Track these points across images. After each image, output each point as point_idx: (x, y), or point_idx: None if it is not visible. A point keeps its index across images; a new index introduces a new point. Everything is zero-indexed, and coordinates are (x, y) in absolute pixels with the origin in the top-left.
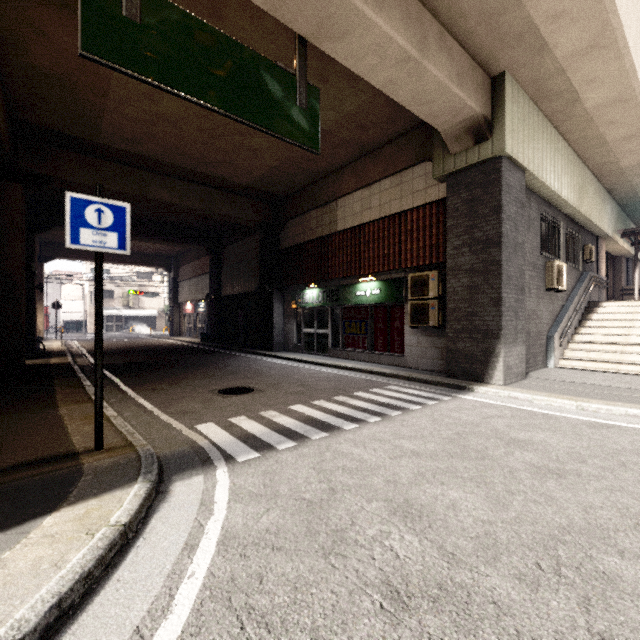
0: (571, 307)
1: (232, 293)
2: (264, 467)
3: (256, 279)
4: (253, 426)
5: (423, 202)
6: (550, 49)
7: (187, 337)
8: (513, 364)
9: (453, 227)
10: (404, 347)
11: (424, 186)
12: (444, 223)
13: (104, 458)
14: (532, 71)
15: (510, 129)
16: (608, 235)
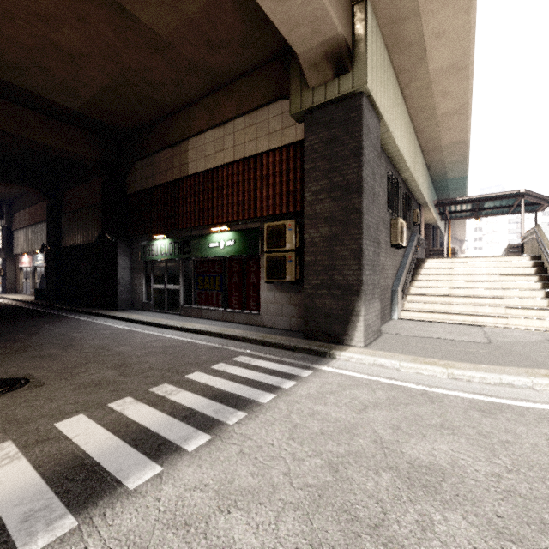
0: (407, 263)
1: (73, 244)
2: None
3: (100, 228)
4: None
5: (280, 144)
6: None
7: (24, 294)
8: (371, 322)
9: (311, 170)
10: (260, 304)
11: (281, 126)
12: (302, 168)
13: None
14: (392, 5)
15: (370, 64)
16: (427, 204)
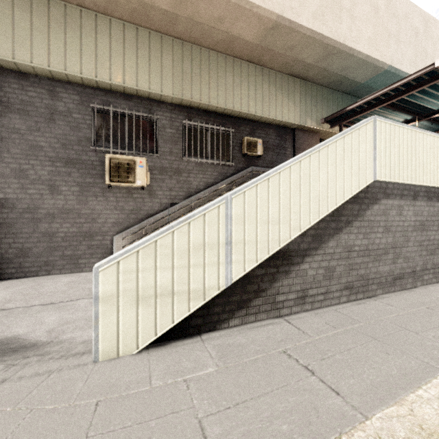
0: (181, 205)
1: None
2: None
3: None
4: None
5: None
6: None
7: None
8: None
9: None
10: None
11: None
12: None
13: None
14: None
15: None
16: (306, 126)
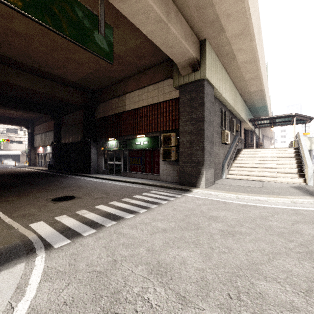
0: (231, 151)
1: (67, 142)
2: (72, 250)
3: (81, 134)
4: (70, 221)
5: (168, 98)
6: (225, 31)
7: (40, 167)
8: (209, 178)
9: (182, 111)
10: (159, 170)
11: (169, 90)
12: (178, 109)
13: None
14: (217, 41)
15: (208, 67)
16: (244, 120)
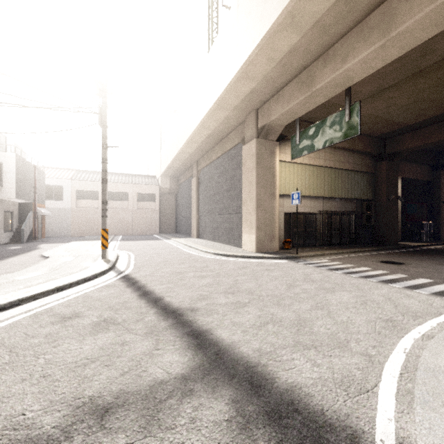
0: None
1: None
2: (292, 264)
3: None
4: (329, 264)
5: None
6: None
7: None
8: None
9: None
10: None
11: None
12: None
13: (291, 255)
14: None
15: None
16: None
